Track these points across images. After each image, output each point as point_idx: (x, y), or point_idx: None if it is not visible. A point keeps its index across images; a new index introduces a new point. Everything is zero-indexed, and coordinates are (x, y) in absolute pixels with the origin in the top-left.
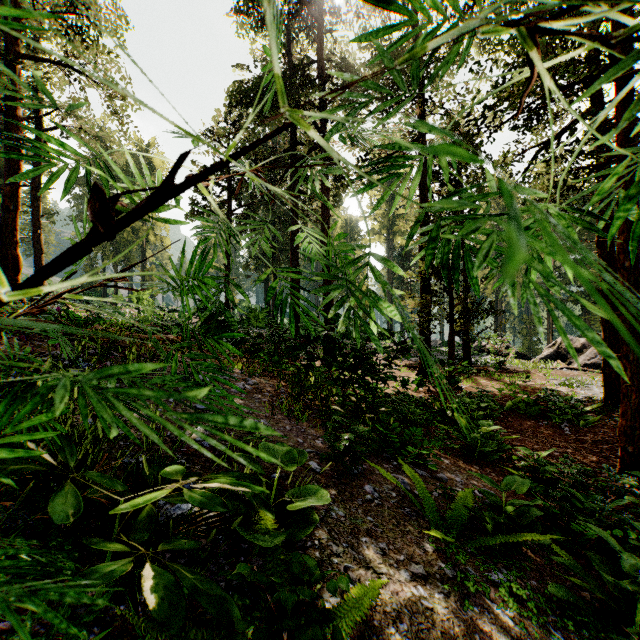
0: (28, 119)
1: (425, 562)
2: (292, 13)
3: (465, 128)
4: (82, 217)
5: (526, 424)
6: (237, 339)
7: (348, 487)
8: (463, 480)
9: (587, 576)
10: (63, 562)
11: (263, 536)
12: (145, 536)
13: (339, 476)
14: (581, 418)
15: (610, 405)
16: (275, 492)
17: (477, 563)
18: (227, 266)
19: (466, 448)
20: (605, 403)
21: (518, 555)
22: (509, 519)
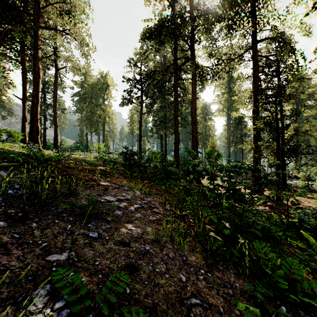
0: (42, 58)
1: None
2: None
3: (285, 36)
4: (77, 111)
5: None
6: (142, 169)
7: None
8: None
9: None
10: None
11: None
12: None
13: None
14: None
15: None
16: None
17: None
18: (140, 130)
19: None
20: None
21: None
22: None
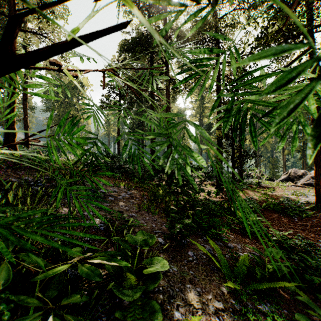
0: None
1: (223, 300)
2: (151, 5)
3: None
4: (48, 109)
5: (274, 215)
6: (122, 170)
7: (179, 253)
8: (241, 247)
9: (317, 309)
10: (4, 310)
11: (128, 291)
12: (54, 294)
13: (174, 246)
14: (303, 212)
15: (319, 206)
16: (137, 259)
17: (253, 300)
18: (118, 133)
19: (242, 229)
20: (316, 204)
21: (275, 293)
22: (270, 273)
